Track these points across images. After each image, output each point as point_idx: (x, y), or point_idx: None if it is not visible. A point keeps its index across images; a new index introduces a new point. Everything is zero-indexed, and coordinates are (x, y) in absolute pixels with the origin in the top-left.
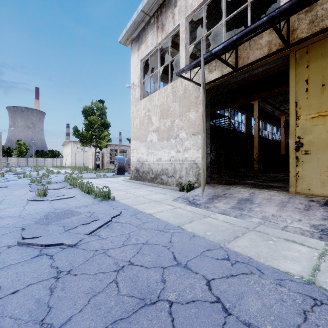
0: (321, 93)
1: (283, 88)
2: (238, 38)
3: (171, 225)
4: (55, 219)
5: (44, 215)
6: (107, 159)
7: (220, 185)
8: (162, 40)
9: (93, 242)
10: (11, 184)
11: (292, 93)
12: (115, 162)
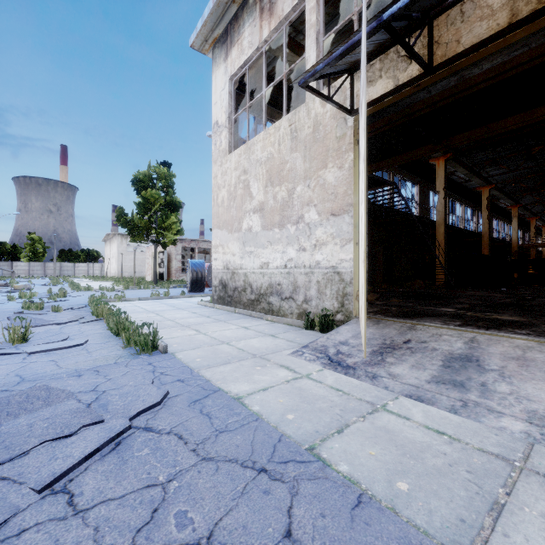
0: None
1: (521, 118)
2: None
3: (291, 445)
4: None
5: None
6: (176, 265)
7: (390, 318)
8: (270, 34)
9: (34, 534)
10: None
11: None
12: (187, 269)
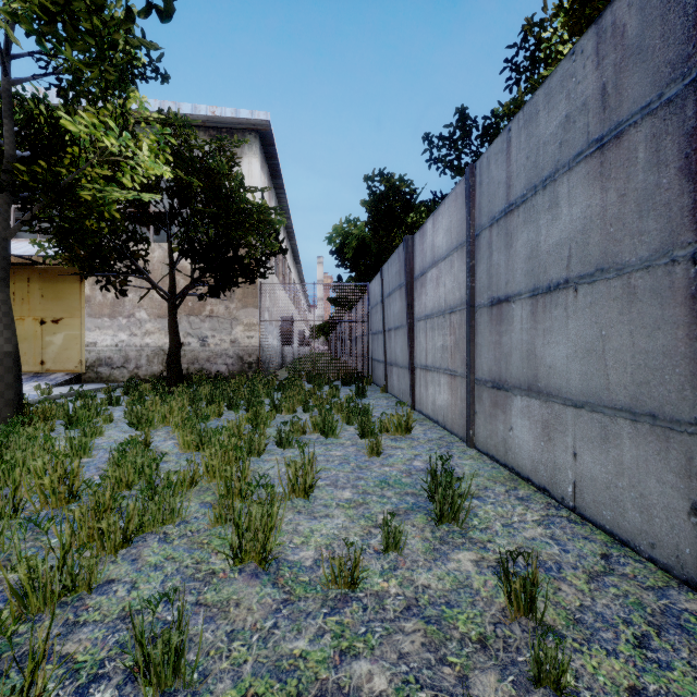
0: (22, 304)
1: None
2: None
3: None
4: None
5: None
6: None
7: None
8: None
9: None
10: None
11: None
12: None
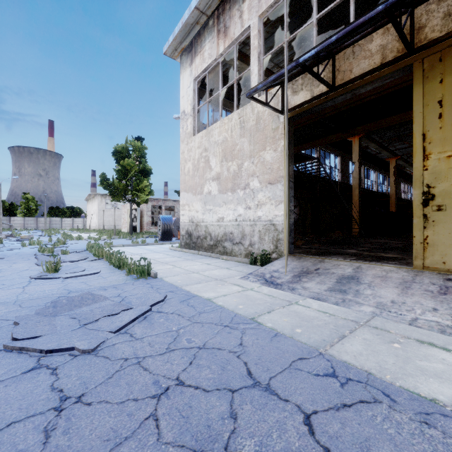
0: None
1: (400, 117)
2: (338, 39)
3: (241, 317)
4: (66, 307)
5: (51, 301)
6: (147, 219)
7: (308, 256)
8: (224, 50)
9: (121, 345)
10: (10, 255)
11: (418, 120)
12: (159, 223)
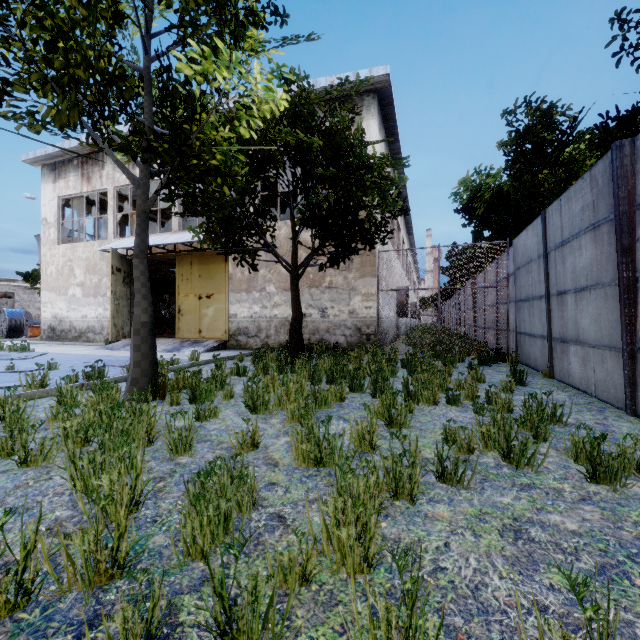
0: (187, 283)
1: None
2: None
3: (87, 354)
4: None
5: None
6: None
7: None
8: (88, 191)
9: (38, 358)
10: None
11: (177, 280)
12: (1, 318)
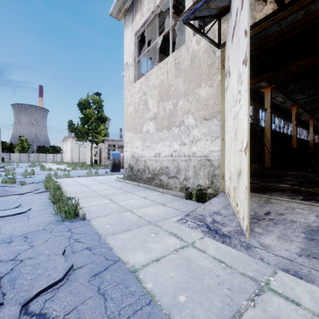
0: None
1: None
2: None
3: None
4: None
5: None
6: (104, 155)
7: None
8: (161, 1)
9: None
10: None
11: None
12: (110, 157)
